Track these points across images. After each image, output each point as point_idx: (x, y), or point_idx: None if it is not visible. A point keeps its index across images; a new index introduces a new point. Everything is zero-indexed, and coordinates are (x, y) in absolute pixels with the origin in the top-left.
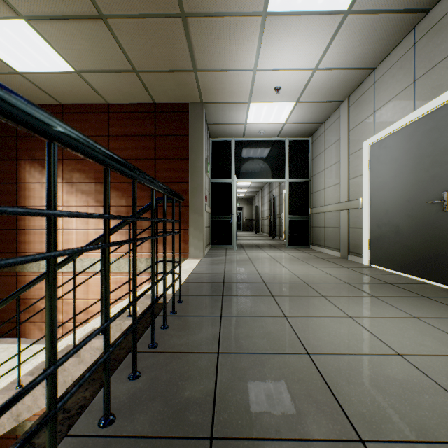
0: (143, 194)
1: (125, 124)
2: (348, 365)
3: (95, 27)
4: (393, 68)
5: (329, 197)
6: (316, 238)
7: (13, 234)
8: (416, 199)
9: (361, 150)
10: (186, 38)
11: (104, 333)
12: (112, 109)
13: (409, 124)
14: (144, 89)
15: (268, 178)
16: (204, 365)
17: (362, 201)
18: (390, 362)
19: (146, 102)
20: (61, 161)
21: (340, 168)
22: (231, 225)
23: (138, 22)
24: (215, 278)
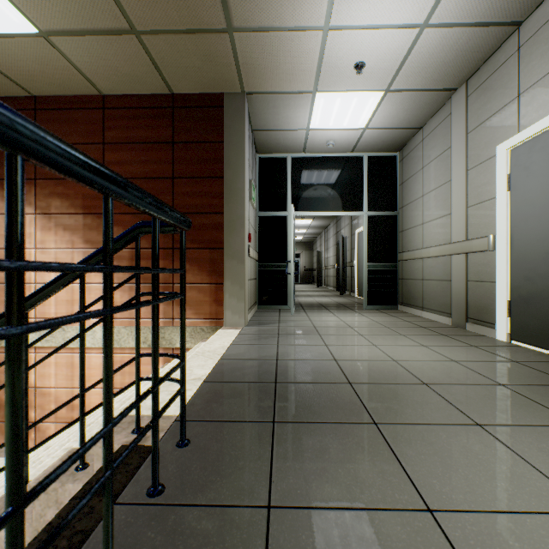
0: None
1: (128, 126)
2: None
3: None
4: None
5: (431, 235)
6: (408, 295)
7: None
8: None
9: (492, 160)
10: None
11: None
12: (109, 103)
13: None
14: (153, 68)
15: (339, 211)
16: None
17: (495, 239)
18: None
19: (159, 92)
20: (33, 181)
21: (451, 191)
22: (286, 277)
23: None
24: (260, 370)
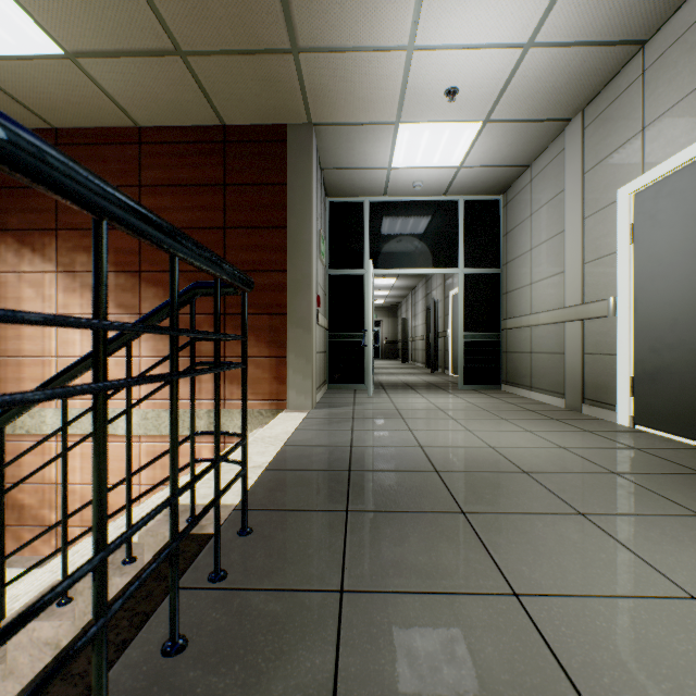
0: None
1: (170, 165)
2: None
3: None
4: (690, 32)
5: (541, 298)
6: (513, 372)
7: None
8: None
9: (612, 207)
10: None
11: None
12: (146, 137)
13: None
14: (201, 96)
15: (428, 268)
16: None
17: (616, 302)
18: None
19: (208, 124)
20: (54, 232)
21: (565, 244)
22: (363, 350)
23: None
24: (331, 457)
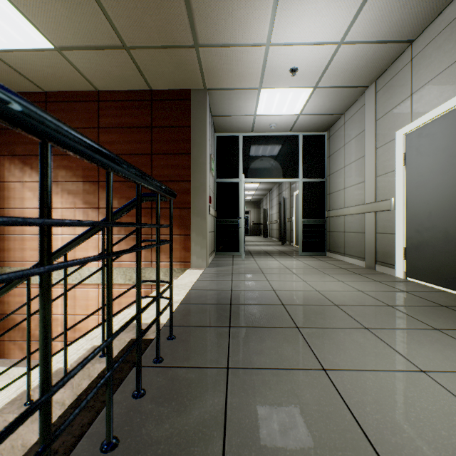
0: None
1: (117, 115)
2: None
3: None
4: (439, 37)
5: (350, 197)
6: (333, 244)
7: None
8: None
9: (393, 142)
10: (184, 0)
11: None
12: (102, 97)
13: None
14: (138, 72)
15: (279, 178)
16: None
17: (395, 201)
18: None
19: (141, 89)
20: None
21: (365, 164)
22: (238, 230)
23: None
24: (220, 297)
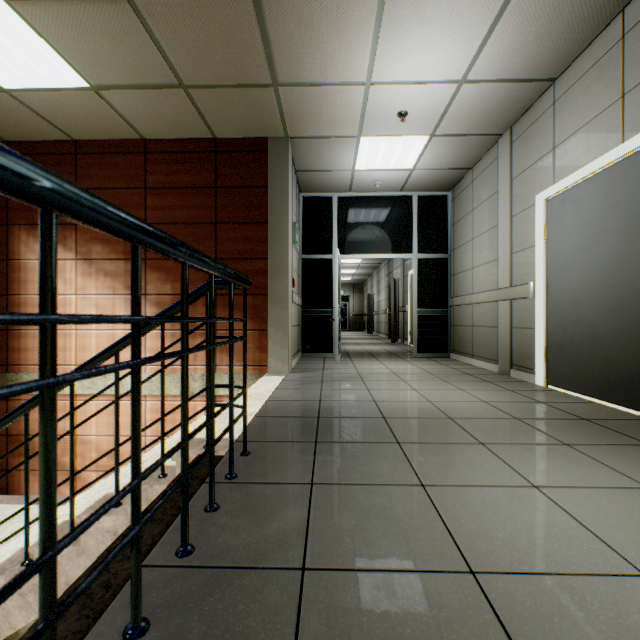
0: (197, 276)
1: (171, 171)
2: (552, 601)
3: (115, 12)
4: (585, 77)
5: (480, 280)
6: (459, 342)
7: (2, 337)
8: (626, 283)
9: (532, 209)
10: (260, 31)
11: (40, 579)
12: (150, 148)
13: (615, 165)
14: (198, 116)
15: (387, 253)
16: (274, 600)
17: (534, 286)
18: (633, 594)
19: (202, 137)
20: (73, 226)
21: (498, 236)
22: (331, 323)
23: (183, 2)
24: (305, 408)
